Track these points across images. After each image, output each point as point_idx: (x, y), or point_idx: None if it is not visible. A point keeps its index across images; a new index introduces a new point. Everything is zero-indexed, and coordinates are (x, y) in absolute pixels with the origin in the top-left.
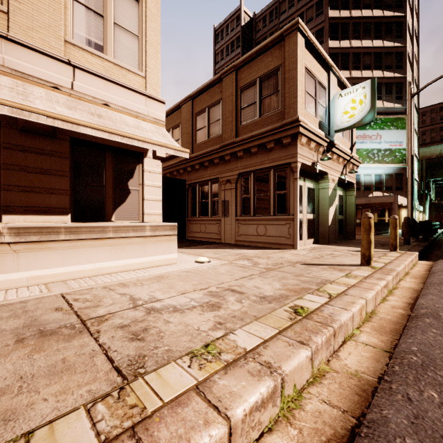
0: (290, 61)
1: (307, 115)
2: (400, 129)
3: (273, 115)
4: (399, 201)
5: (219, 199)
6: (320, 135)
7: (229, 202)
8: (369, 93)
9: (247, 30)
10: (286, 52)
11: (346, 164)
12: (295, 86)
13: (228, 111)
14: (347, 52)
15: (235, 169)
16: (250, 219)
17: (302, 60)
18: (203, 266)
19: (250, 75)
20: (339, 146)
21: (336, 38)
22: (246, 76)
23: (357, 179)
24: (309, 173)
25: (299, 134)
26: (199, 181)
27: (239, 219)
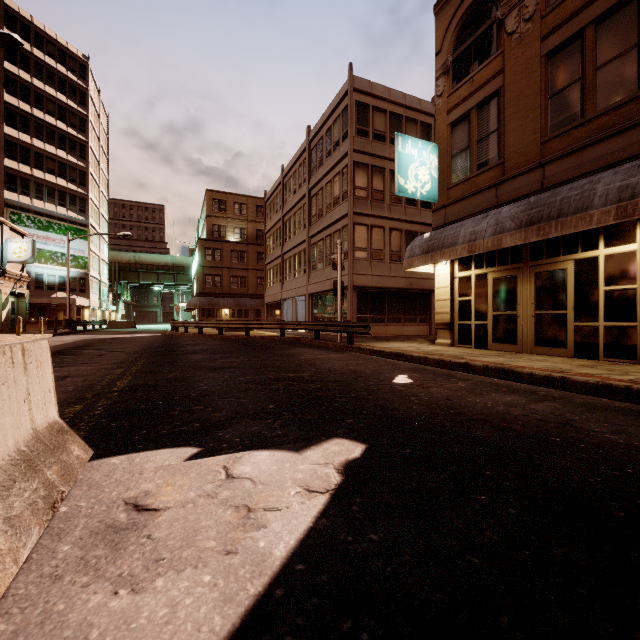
0: None
1: None
2: (83, 239)
3: None
4: (79, 303)
5: None
6: None
7: None
8: (31, 247)
9: None
10: None
11: (17, 282)
12: None
13: None
14: (28, 148)
15: None
16: None
17: None
18: None
19: None
20: (11, 271)
21: (14, 126)
22: None
23: (40, 278)
24: None
25: None
26: None
27: None
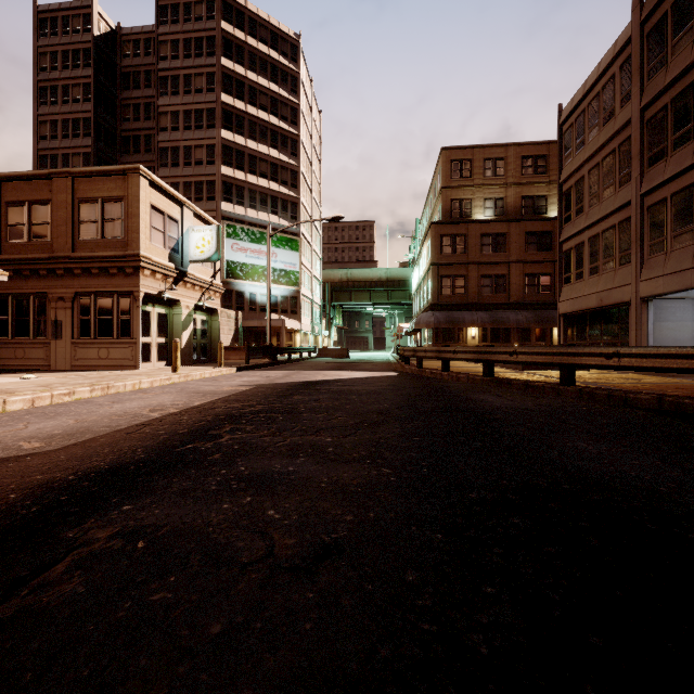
0: (133, 198)
1: (154, 248)
2: (294, 250)
3: (117, 242)
4: (288, 326)
5: (48, 318)
6: (167, 268)
7: (63, 323)
8: (215, 236)
9: (105, 45)
10: (129, 189)
11: (205, 291)
12: (138, 223)
13: (61, 218)
14: (242, 151)
15: (71, 287)
16: (91, 342)
17: (146, 200)
18: (31, 380)
19: (91, 191)
20: (195, 275)
21: (230, 129)
22: (85, 189)
23: (254, 298)
24: (161, 299)
25: (141, 268)
26: (13, 292)
27: (77, 342)
